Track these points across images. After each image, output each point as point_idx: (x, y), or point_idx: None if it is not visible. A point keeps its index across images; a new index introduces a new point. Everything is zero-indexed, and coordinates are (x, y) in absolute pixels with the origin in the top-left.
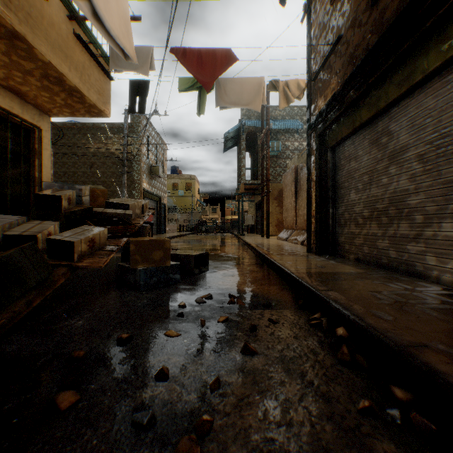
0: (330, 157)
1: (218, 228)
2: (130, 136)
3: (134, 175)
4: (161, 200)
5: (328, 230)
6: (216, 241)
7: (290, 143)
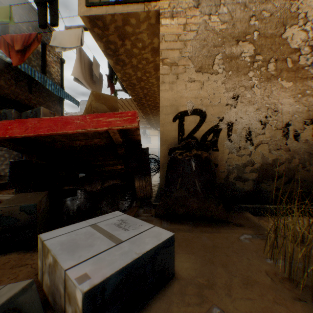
0: None
1: None
2: None
3: None
4: None
5: None
6: None
7: None
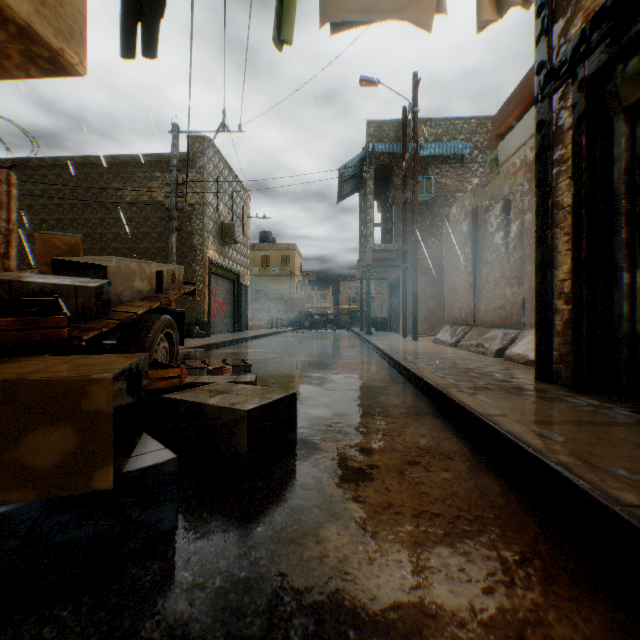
0: (622, 136)
1: (329, 322)
2: (182, 170)
3: (194, 237)
4: (239, 279)
5: (615, 329)
6: (325, 345)
7: (449, 180)
